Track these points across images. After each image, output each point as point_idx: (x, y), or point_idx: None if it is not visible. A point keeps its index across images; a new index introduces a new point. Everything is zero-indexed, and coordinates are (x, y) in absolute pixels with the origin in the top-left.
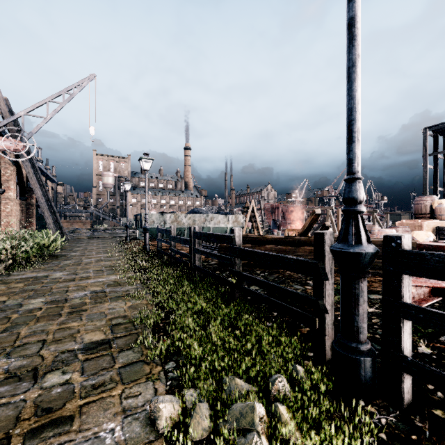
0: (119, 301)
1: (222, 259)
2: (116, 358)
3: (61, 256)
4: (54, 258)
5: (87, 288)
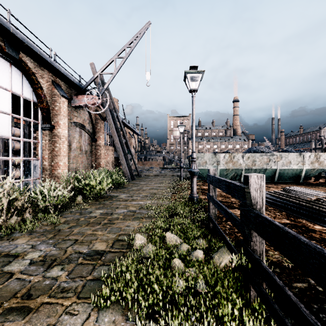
0: None
1: None
2: None
3: (107, 199)
4: (99, 201)
5: None
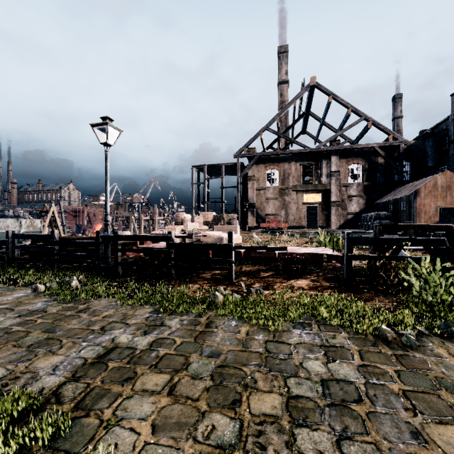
0: None
1: (44, 248)
2: None
3: None
4: None
5: None
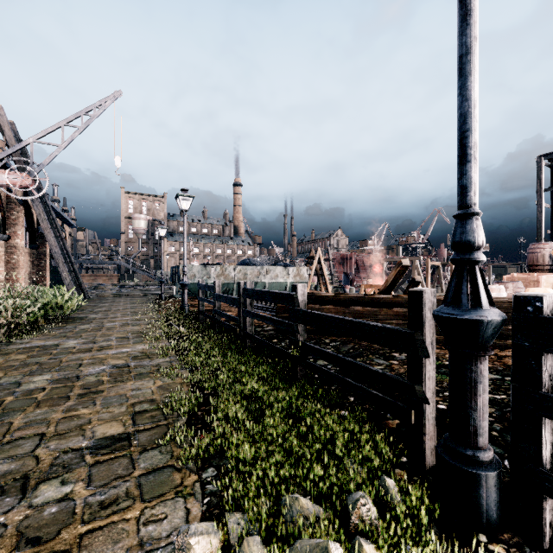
0: (147, 379)
1: (280, 324)
2: (136, 461)
3: (78, 319)
4: (69, 321)
5: (107, 362)
